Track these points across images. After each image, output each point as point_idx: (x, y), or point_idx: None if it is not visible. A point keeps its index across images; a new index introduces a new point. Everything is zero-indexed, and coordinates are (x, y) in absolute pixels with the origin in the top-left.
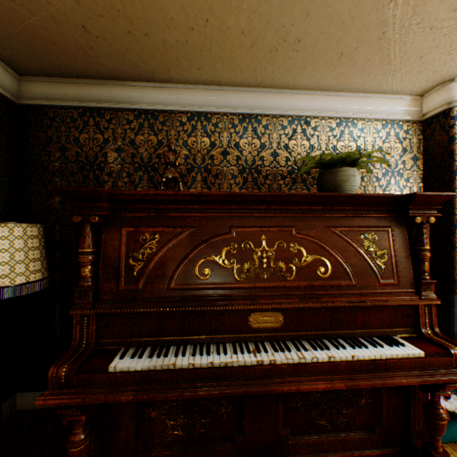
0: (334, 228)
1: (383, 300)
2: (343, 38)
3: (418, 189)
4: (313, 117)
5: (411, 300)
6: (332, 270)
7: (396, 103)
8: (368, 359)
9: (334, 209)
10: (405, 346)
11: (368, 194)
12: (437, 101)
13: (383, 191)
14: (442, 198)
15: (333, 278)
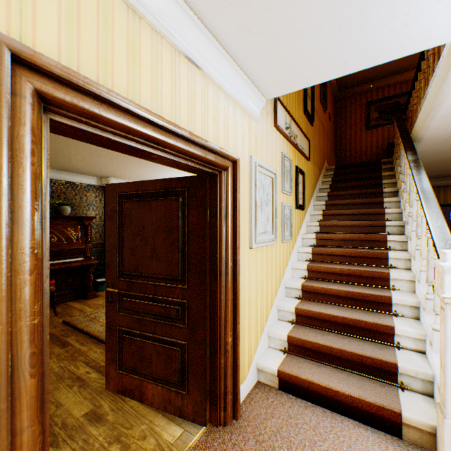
0: (59, 226)
1: (75, 247)
2: (63, 165)
3: (102, 211)
4: (55, 179)
5: (84, 246)
6: (58, 239)
7: (93, 179)
8: (67, 261)
9: (59, 220)
10: (80, 258)
11: (70, 216)
12: (106, 182)
13: (88, 212)
14: (94, 218)
15: (58, 242)
